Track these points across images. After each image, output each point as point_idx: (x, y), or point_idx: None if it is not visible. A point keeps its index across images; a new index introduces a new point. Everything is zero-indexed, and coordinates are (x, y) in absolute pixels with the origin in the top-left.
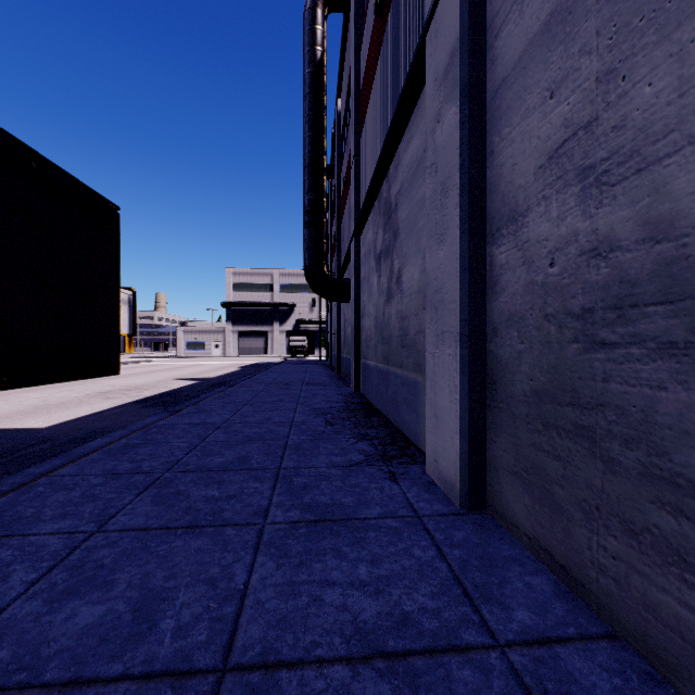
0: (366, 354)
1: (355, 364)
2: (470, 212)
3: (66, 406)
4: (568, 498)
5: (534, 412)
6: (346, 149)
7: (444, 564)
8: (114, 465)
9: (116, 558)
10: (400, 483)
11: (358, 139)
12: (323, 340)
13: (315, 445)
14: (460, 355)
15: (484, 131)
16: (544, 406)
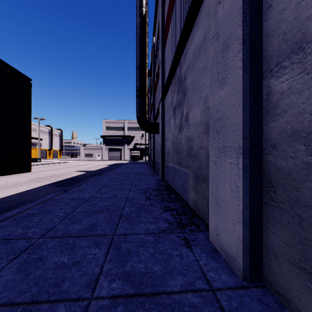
0: (167, 160)
1: (162, 164)
2: (251, 55)
3: (16, 186)
4: None
5: None
6: (157, 59)
7: None
8: (11, 231)
9: None
10: (193, 250)
11: (163, 51)
12: (146, 152)
13: (138, 215)
14: (243, 164)
15: None
16: None
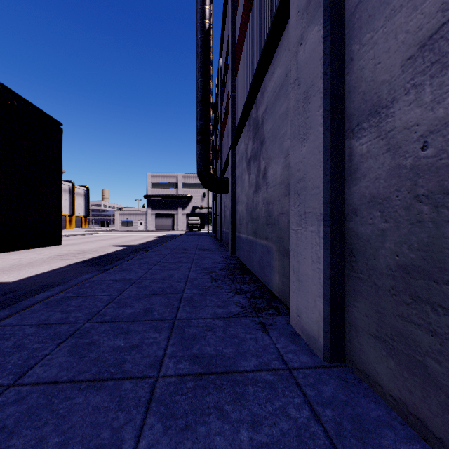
0: (240, 229)
1: (232, 236)
2: (332, 111)
3: (33, 265)
4: (447, 375)
5: (401, 285)
6: (226, 90)
7: (320, 427)
8: (48, 315)
9: (19, 418)
10: (270, 334)
11: (234, 81)
12: (210, 219)
13: (203, 298)
14: (323, 232)
15: (344, 44)
16: (414, 281)
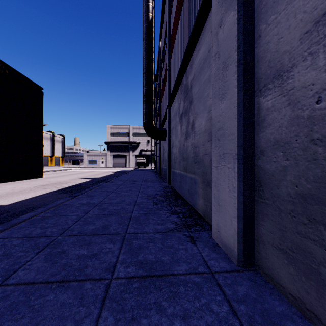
0: (174, 166)
1: (168, 171)
2: (244, 76)
3: (22, 192)
4: None
5: (300, 209)
6: (164, 65)
7: (236, 320)
8: (31, 230)
9: (3, 312)
10: (197, 245)
11: (170, 57)
12: (152, 159)
13: (147, 217)
14: (238, 168)
15: (253, 24)
16: (310, 206)
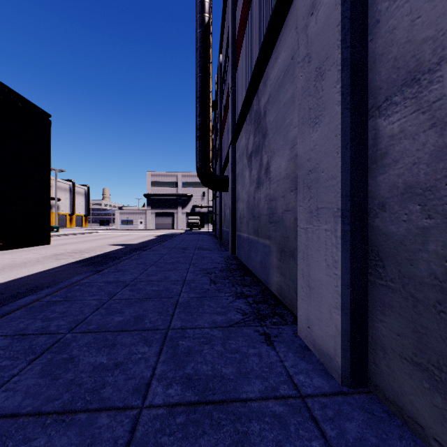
0: (240, 228)
1: (232, 235)
2: (352, 86)
3: (26, 265)
4: None
5: None
6: (226, 86)
7: None
8: (27, 324)
9: None
10: (276, 348)
11: (234, 75)
12: (210, 218)
13: (200, 303)
14: (342, 231)
15: (367, 5)
16: None
